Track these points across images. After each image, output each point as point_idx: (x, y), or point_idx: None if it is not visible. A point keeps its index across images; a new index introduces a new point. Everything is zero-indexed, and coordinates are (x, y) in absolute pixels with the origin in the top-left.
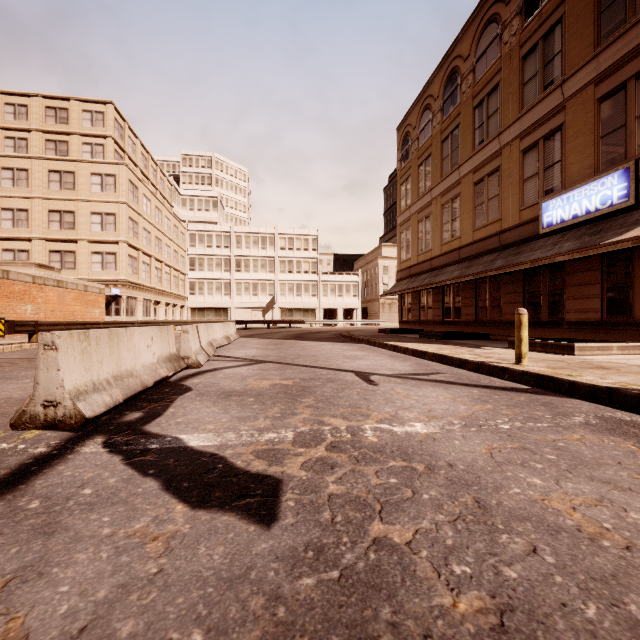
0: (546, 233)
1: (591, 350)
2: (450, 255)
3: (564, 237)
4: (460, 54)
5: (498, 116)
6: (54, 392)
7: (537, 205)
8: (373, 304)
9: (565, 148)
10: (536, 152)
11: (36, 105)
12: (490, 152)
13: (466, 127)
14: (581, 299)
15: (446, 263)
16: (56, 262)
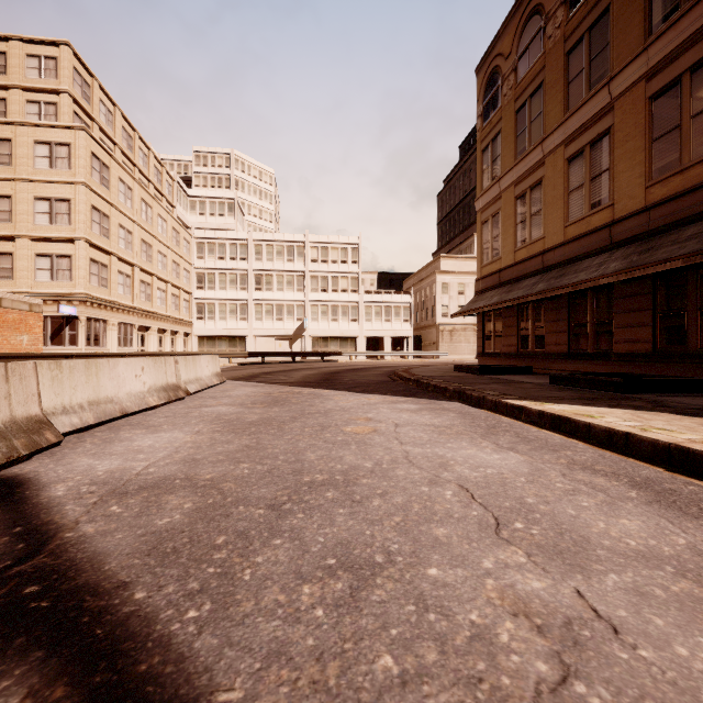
0: None
1: None
2: (587, 240)
3: None
4: None
5: None
6: None
7: None
8: (429, 331)
9: None
10: None
11: None
12: (698, 22)
13: (627, 3)
14: None
15: (578, 255)
16: None
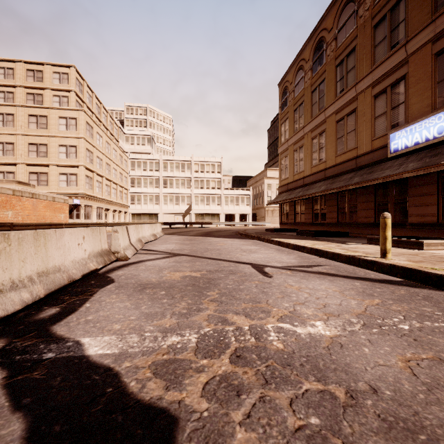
0: (393, 157)
1: (435, 246)
2: (318, 174)
3: (408, 159)
4: (325, 27)
5: (355, 71)
6: None
7: (385, 136)
8: (260, 211)
9: (408, 92)
10: (385, 96)
11: (20, 68)
12: (348, 98)
13: (330, 80)
14: (421, 206)
15: (315, 180)
16: (34, 180)
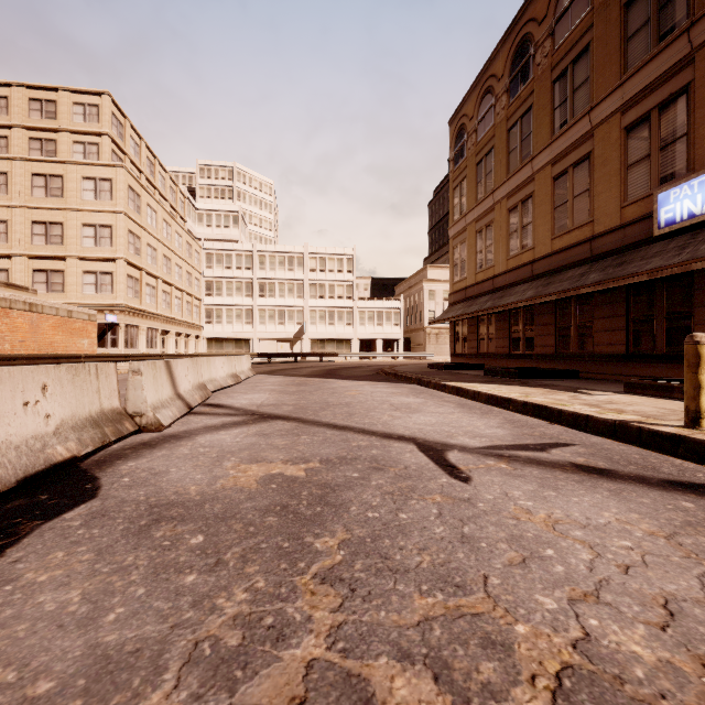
0: (663, 235)
1: None
2: (519, 271)
3: (696, 237)
4: (533, 17)
5: (588, 87)
6: None
7: (648, 198)
8: (417, 334)
9: (694, 116)
10: (647, 127)
11: (18, 96)
12: (576, 135)
13: (542, 108)
14: None
15: (514, 281)
16: (41, 283)
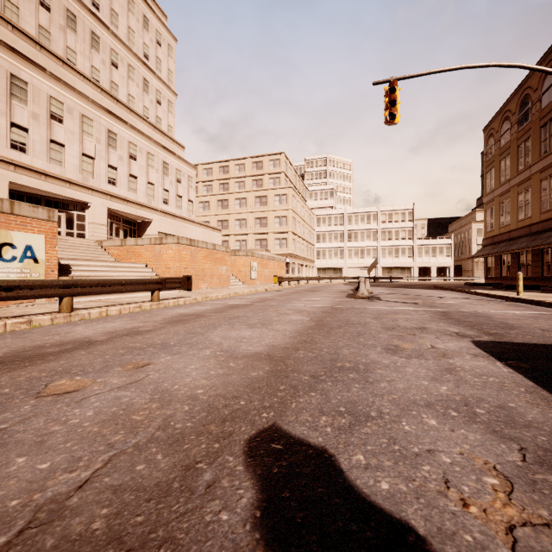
0: None
1: None
2: (523, 230)
3: None
4: (531, 86)
5: None
6: (363, 291)
7: None
8: (466, 262)
9: None
10: None
11: (248, 163)
12: (551, 160)
13: (535, 139)
14: None
15: (520, 235)
16: (258, 245)
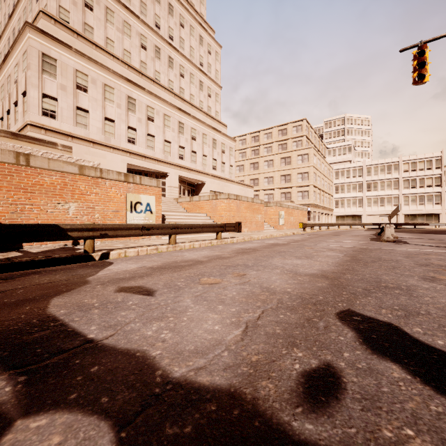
0: None
1: None
2: None
3: None
4: None
5: None
6: (388, 236)
7: None
8: None
9: None
10: None
11: (274, 131)
12: None
13: None
14: None
15: None
16: (283, 197)
